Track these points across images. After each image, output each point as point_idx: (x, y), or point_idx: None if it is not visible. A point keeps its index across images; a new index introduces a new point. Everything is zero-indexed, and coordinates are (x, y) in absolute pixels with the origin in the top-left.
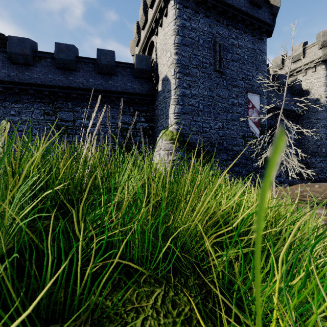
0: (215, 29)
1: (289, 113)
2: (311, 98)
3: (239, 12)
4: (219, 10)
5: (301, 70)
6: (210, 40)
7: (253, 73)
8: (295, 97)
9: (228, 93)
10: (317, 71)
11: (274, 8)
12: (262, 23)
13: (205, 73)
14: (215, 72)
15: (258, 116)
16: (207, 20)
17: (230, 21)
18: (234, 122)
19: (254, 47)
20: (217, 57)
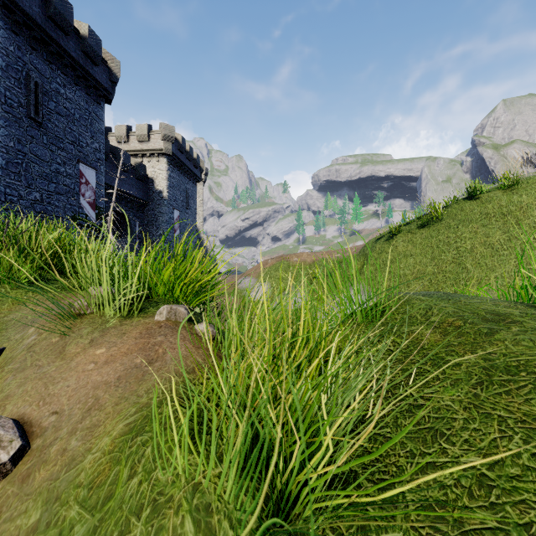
0: (29, 58)
1: (134, 200)
2: (156, 189)
3: (68, 55)
4: (37, 37)
5: (146, 154)
6: (20, 69)
7: (88, 140)
8: (140, 183)
9: (51, 156)
10: (160, 162)
11: (113, 75)
12: (99, 84)
13: (10, 114)
14: (30, 119)
15: (95, 196)
16: (15, 38)
17: (53, 58)
18: (61, 197)
19: (89, 108)
20: (33, 100)
